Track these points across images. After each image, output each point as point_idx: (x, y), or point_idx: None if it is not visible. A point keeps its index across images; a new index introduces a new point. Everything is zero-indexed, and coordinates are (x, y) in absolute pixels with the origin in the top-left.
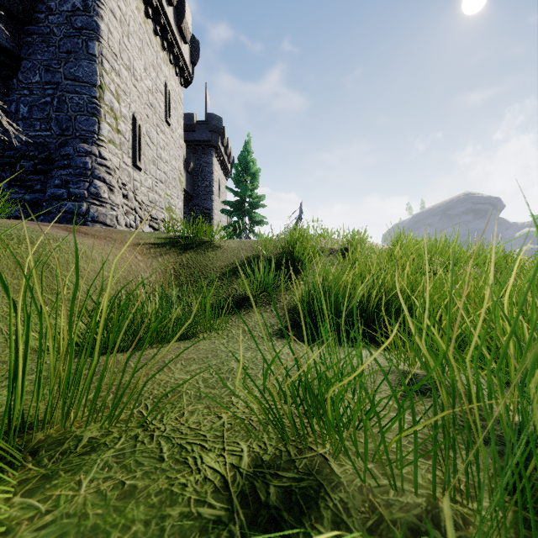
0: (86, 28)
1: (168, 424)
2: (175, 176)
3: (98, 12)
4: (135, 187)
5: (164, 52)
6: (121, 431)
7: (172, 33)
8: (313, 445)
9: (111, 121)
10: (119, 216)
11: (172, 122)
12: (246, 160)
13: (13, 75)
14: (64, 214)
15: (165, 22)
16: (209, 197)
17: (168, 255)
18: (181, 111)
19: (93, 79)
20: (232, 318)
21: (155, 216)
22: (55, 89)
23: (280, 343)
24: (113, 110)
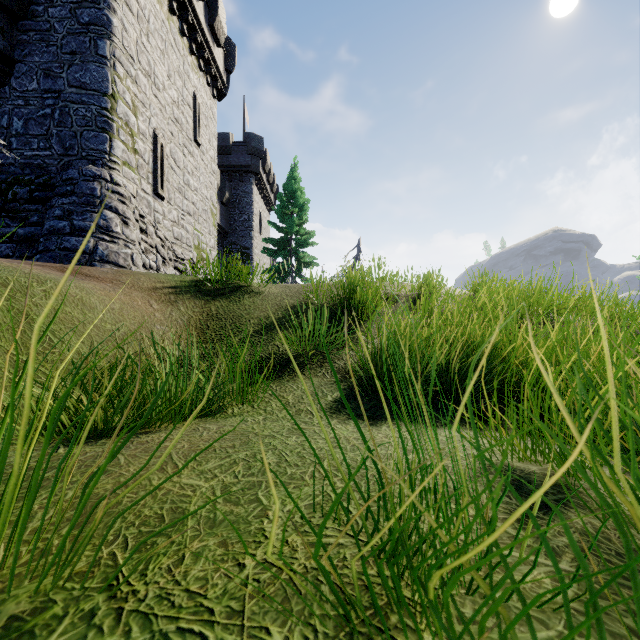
0: (94, 23)
1: (154, 581)
2: (206, 208)
3: (110, 3)
4: (157, 220)
5: (192, 57)
6: (70, 600)
7: (203, 33)
8: (399, 633)
9: (126, 138)
10: (135, 255)
11: (203, 142)
12: (293, 189)
13: (4, 81)
14: (65, 252)
15: (193, 19)
16: (248, 233)
17: (193, 303)
18: (214, 129)
19: (104, 86)
20: (272, 384)
21: (182, 256)
22: (57, 98)
23: (335, 421)
24: (129, 125)
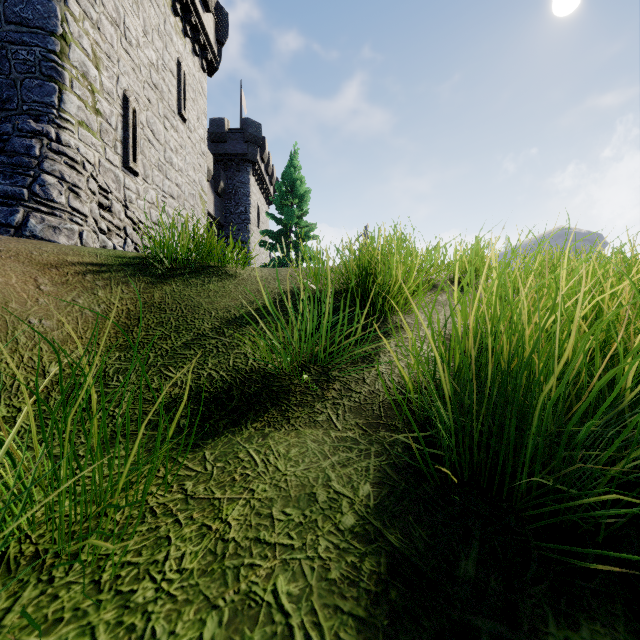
0: None
1: None
2: (194, 193)
3: None
4: (128, 199)
5: (176, 18)
6: None
7: None
8: None
9: (83, 94)
10: (86, 233)
11: (190, 117)
12: (292, 178)
13: None
14: None
15: None
16: (245, 226)
17: (124, 286)
18: (204, 106)
19: (50, 23)
20: (208, 452)
21: (162, 243)
22: None
23: None
24: (88, 78)
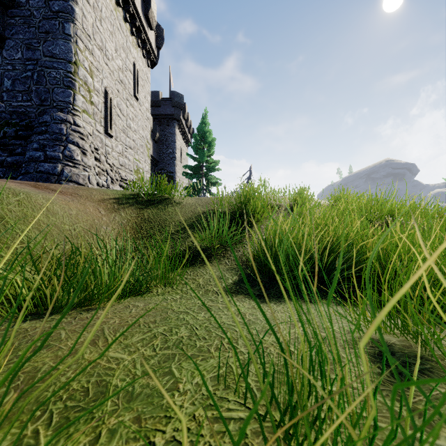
0: (62, 11)
1: None
2: (142, 144)
3: None
4: (107, 152)
5: (133, 37)
6: None
7: (140, 20)
8: None
9: (85, 93)
10: (91, 176)
11: (140, 97)
12: (204, 131)
13: None
14: (40, 174)
15: (133, 10)
16: (172, 162)
17: (131, 210)
18: (148, 88)
19: (69, 56)
20: (187, 270)
21: (125, 177)
22: (35, 65)
23: (235, 299)
24: (87, 84)
